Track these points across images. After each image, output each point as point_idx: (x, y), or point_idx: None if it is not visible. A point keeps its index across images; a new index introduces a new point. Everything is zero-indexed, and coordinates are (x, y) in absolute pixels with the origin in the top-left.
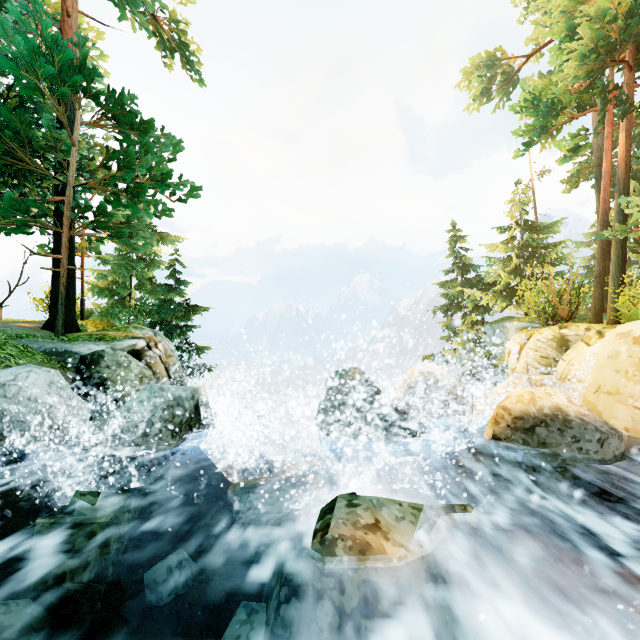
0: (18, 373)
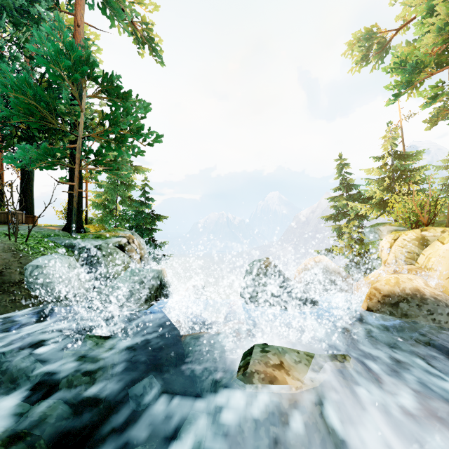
0: (50, 259)
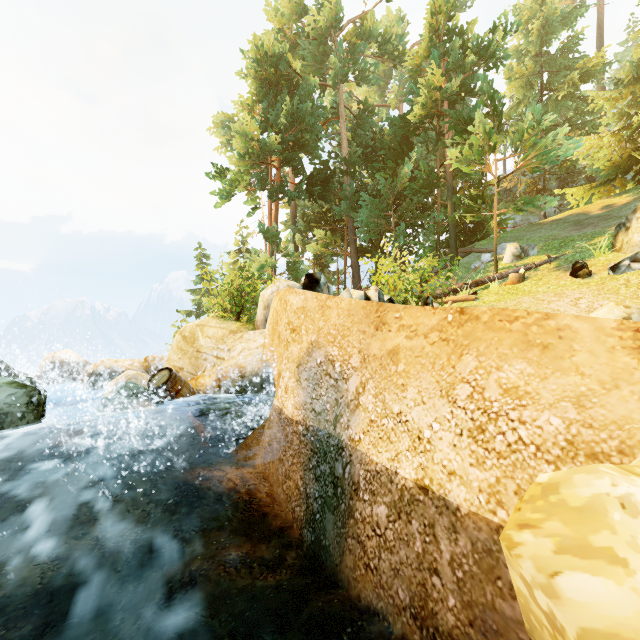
0: None
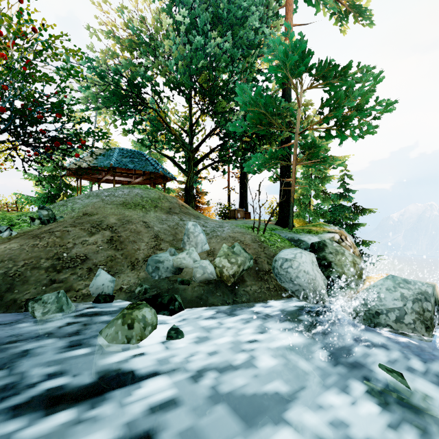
0: (295, 253)
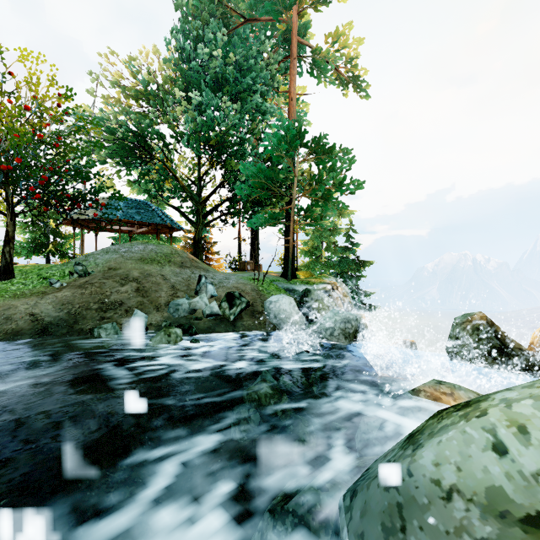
0: (279, 297)
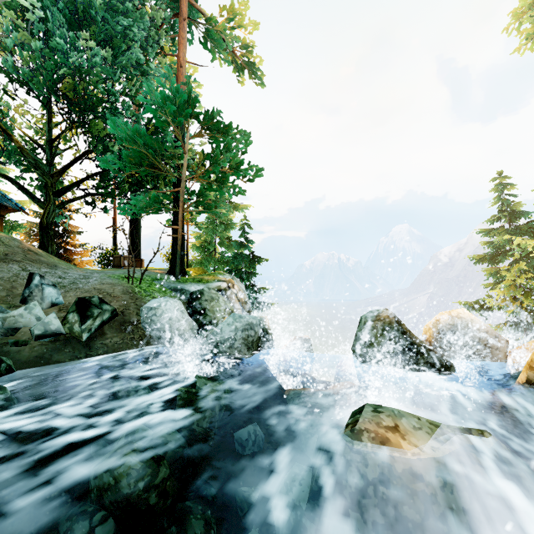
0: (161, 302)
